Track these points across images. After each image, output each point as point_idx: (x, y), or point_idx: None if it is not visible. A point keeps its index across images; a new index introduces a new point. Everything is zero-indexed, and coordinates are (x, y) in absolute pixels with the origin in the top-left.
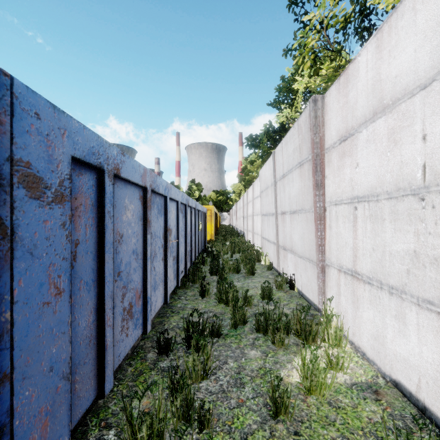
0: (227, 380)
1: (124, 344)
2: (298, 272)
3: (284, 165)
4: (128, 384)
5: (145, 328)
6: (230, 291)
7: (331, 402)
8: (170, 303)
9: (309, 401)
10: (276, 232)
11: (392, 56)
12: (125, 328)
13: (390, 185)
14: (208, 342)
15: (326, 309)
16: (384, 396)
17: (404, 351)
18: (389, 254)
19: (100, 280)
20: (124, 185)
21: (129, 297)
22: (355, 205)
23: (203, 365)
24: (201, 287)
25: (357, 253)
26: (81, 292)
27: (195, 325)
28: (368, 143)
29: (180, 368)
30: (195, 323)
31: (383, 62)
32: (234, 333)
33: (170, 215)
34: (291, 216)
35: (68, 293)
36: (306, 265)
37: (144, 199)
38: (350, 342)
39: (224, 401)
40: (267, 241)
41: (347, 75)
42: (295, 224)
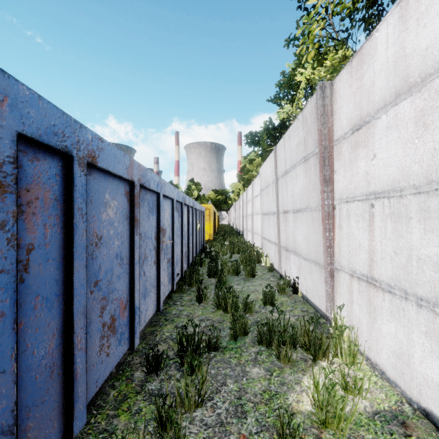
0: (225, 408)
1: (103, 365)
2: (302, 275)
3: (287, 161)
4: (108, 414)
5: (132, 343)
6: (229, 296)
7: (352, 438)
8: (164, 309)
9: (325, 438)
10: (277, 232)
11: (421, 25)
12: (105, 346)
13: (418, 177)
14: (204, 358)
15: (336, 318)
16: (414, 430)
17: (438, 376)
18: (417, 259)
19: (67, 294)
20: (104, 178)
21: (111, 309)
22: (372, 202)
23: (197, 390)
24: (197, 291)
25: (374, 256)
26: (37, 311)
27: (190, 338)
28: (389, 130)
29: (171, 391)
30: (190, 336)
31: (409, 33)
32: (234, 346)
33: (164, 214)
34: (295, 215)
35: (11, 317)
36: (312, 268)
37: (131, 194)
38: (365, 357)
39: (222, 438)
40: (267, 241)
41: (361, 55)
42: (299, 223)
